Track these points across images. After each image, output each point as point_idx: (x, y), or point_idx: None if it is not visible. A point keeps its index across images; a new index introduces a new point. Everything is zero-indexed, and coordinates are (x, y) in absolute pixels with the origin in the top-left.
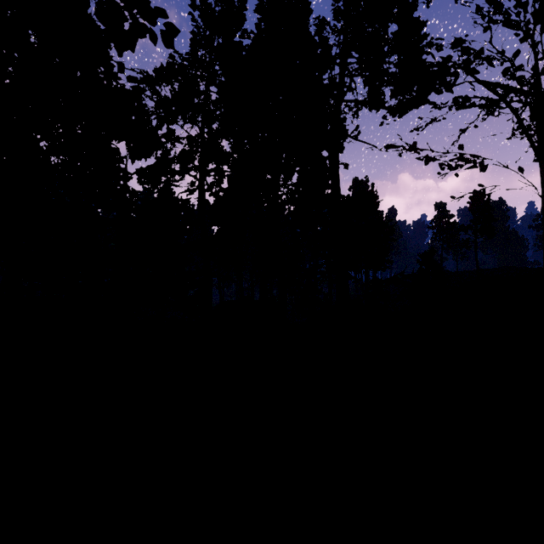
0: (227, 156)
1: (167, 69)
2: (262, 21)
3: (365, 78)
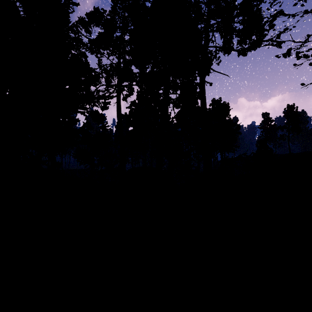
0: (135, 76)
1: (94, 12)
2: None
3: (221, 33)
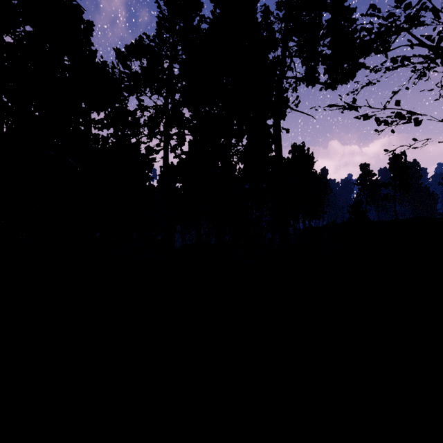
0: (187, 122)
1: (135, 45)
2: (217, 7)
3: (303, 59)
